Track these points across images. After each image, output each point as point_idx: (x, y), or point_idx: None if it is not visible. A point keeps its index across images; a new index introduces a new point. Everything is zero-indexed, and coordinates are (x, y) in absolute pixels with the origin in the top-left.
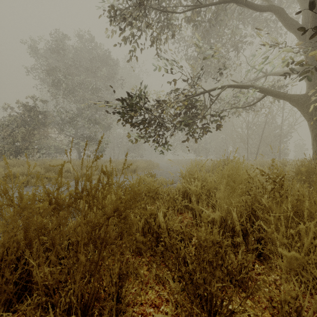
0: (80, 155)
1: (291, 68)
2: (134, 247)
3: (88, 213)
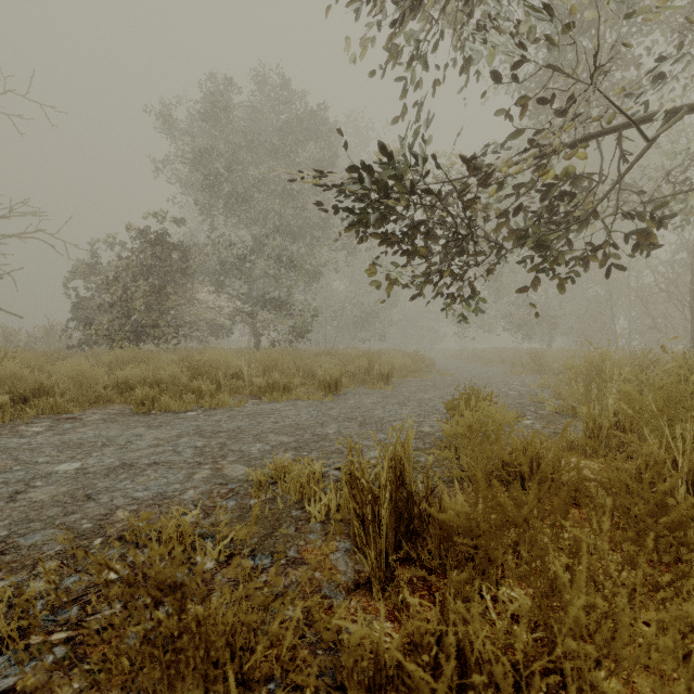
0: (259, 340)
1: None
2: None
3: None
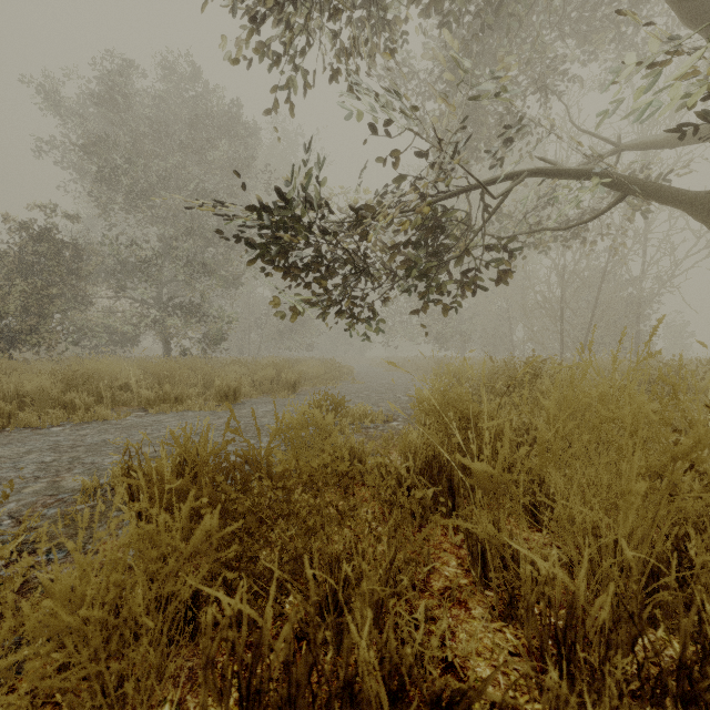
0: (169, 348)
1: (706, 115)
2: None
3: None
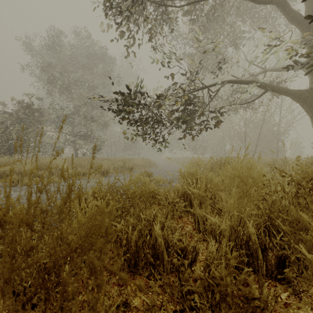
0: (77, 153)
1: (295, 61)
2: (125, 265)
3: (35, 247)
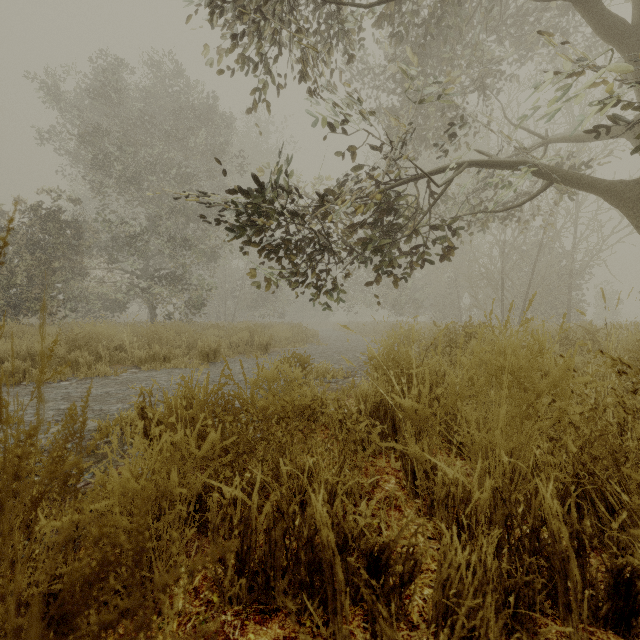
0: (155, 314)
1: (614, 118)
2: (242, 587)
3: None
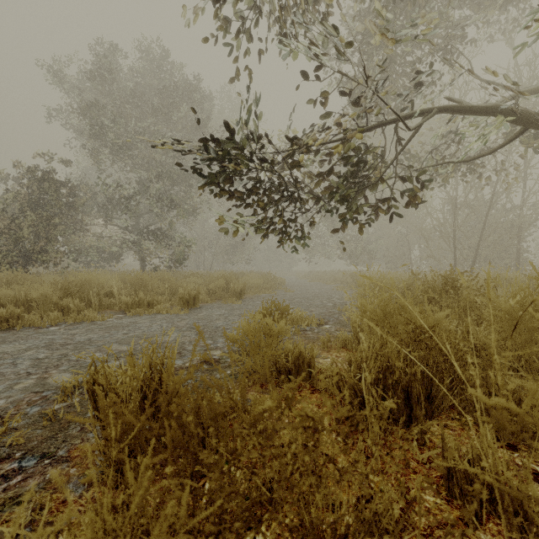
0: (144, 264)
1: None
2: None
3: None
